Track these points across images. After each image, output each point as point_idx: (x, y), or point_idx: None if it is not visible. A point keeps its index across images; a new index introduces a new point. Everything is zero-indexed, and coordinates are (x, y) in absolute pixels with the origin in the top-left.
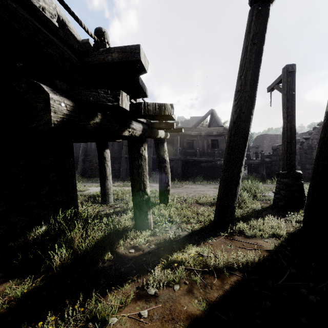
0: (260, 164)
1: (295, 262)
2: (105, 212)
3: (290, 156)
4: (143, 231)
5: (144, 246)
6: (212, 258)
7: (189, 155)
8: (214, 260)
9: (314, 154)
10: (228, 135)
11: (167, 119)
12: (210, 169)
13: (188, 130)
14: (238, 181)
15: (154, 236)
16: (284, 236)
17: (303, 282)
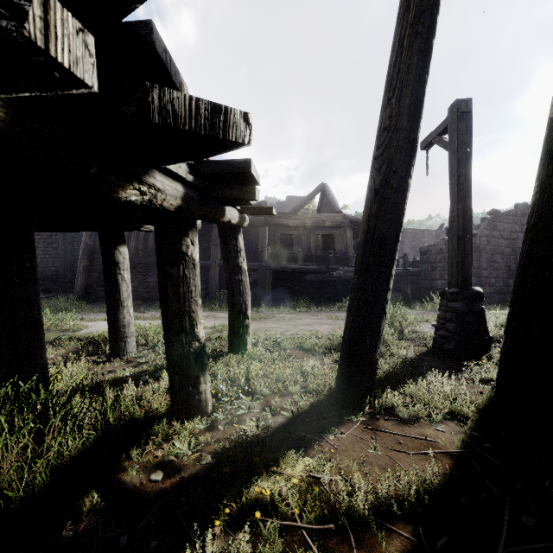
0: (402, 276)
1: (517, 487)
2: (114, 376)
3: (463, 262)
4: (189, 419)
5: (188, 460)
6: (343, 490)
7: (285, 260)
8: (346, 489)
9: (483, 260)
10: (364, 217)
11: (242, 181)
12: (320, 285)
13: (283, 217)
14: (383, 308)
15: (212, 429)
16: (471, 414)
17: (546, 541)
